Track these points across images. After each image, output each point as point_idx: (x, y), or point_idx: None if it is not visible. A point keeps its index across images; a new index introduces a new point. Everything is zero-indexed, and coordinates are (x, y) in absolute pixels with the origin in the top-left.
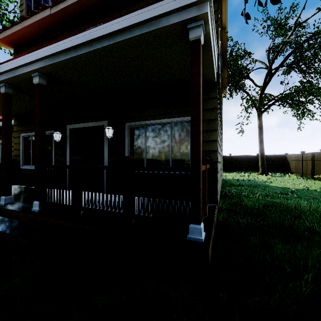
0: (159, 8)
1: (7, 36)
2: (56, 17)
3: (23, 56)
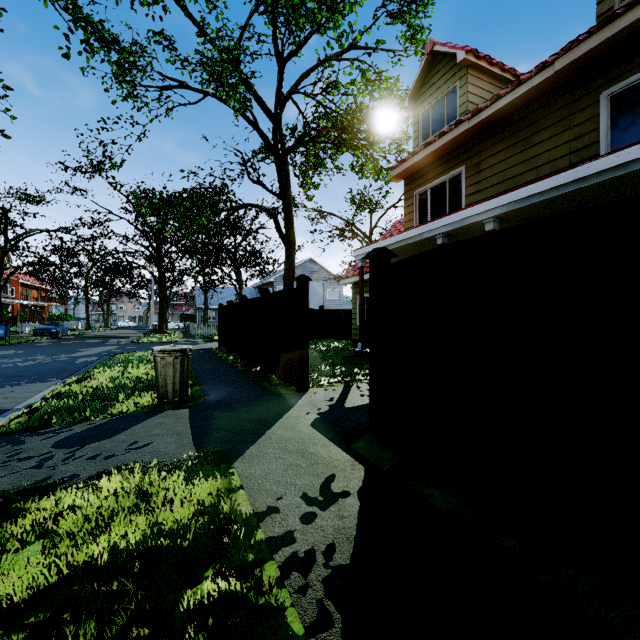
0: None
1: (403, 170)
2: (474, 128)
3: (478, 206)
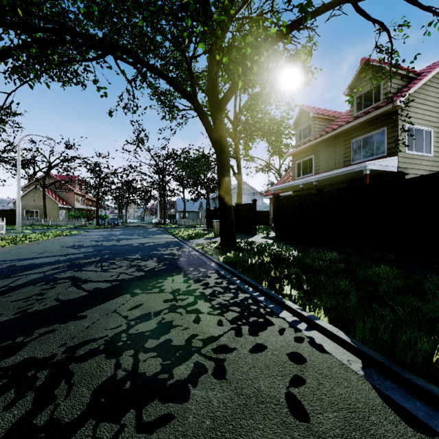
0: (353, 167)
1: (291, 154)
2: (316, 143)
3: (310, 177)
